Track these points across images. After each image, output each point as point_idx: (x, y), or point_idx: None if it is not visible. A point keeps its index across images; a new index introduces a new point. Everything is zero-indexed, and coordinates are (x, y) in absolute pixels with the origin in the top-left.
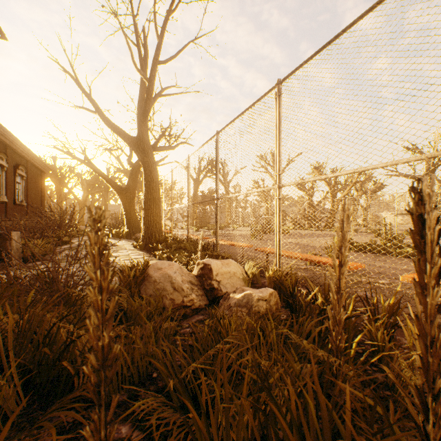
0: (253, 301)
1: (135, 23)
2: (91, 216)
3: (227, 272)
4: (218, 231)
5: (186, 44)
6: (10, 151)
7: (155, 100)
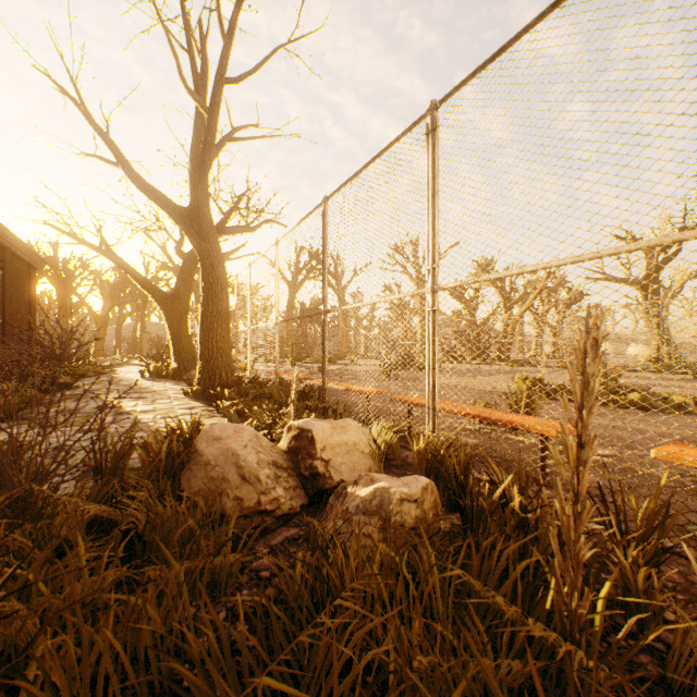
0: (392, 503)
1: (184, 12)
2: None
3: (341, 443)
4: (326, 368)
5: (272, 51)
6: None
7: (221, 146)
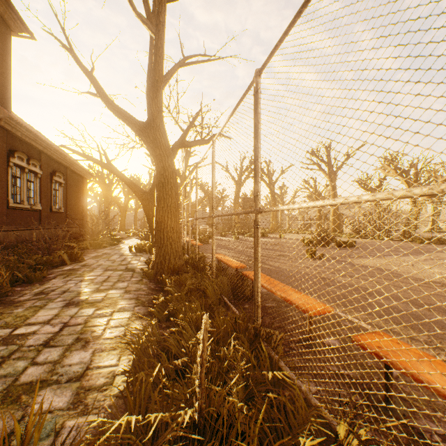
0: None
1: None
2: None
3: None
4: (258, 280)
5: None
6: (45, 158)
7: (173, 70)
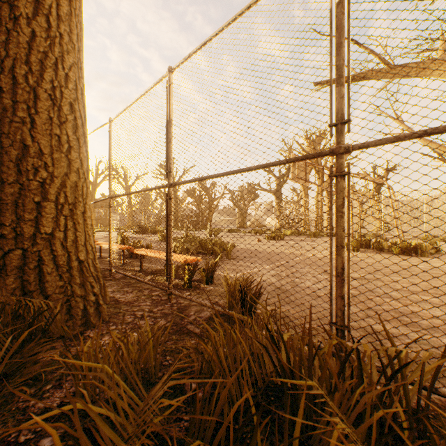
0: None
1: None
2: None
3: None
4: None
5: None
6: None
7: None
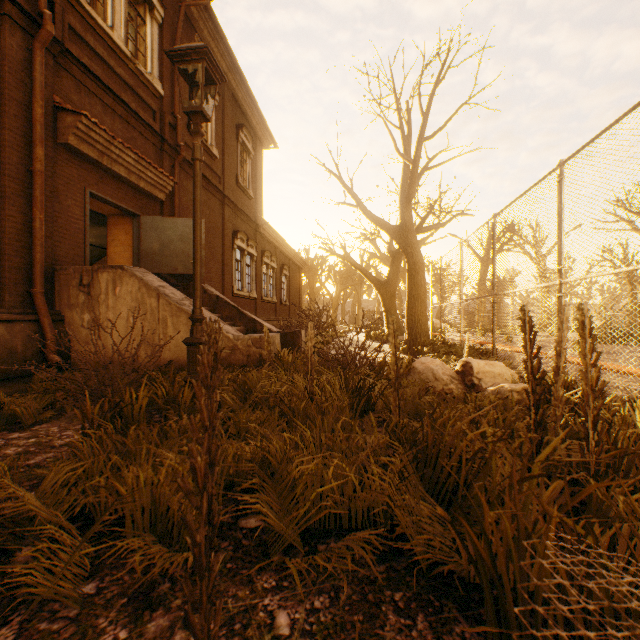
0: (505, 391)
1: (398, 107)
2: (393, 320)
3: (489, 371)
4: (494, 334)
5: (457, 109)
6: (278, 253)
7: (419, 177)
